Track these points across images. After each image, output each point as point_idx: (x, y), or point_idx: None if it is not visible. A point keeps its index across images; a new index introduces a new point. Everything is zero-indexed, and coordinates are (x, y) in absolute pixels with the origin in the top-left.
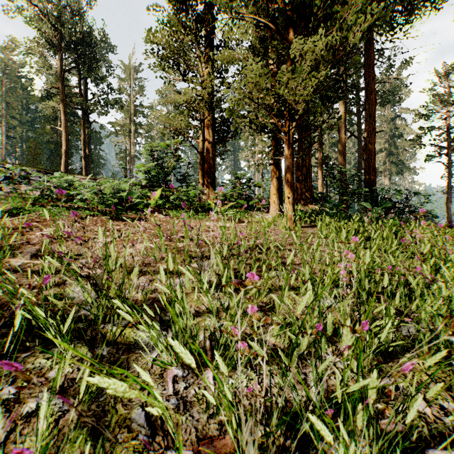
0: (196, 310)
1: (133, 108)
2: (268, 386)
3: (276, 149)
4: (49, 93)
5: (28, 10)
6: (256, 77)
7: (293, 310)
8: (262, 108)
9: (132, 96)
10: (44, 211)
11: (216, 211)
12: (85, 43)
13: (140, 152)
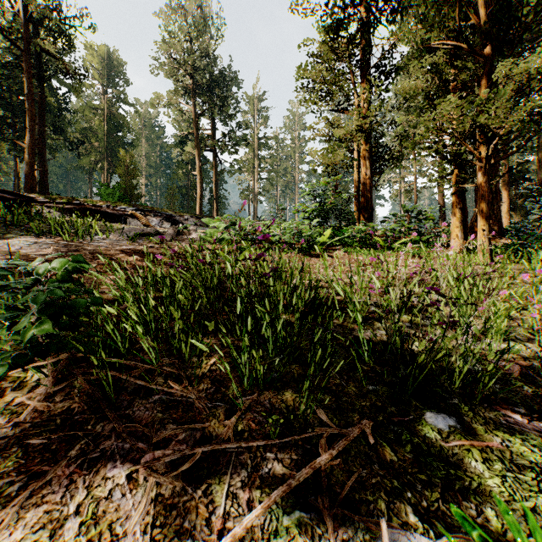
0: (447, 314)
1: (257, 141)
2: (534, 350)
3: (459, 175)
4: (182, 140)
5: (171, 65)
6: (451, 109)
7: (531, 321)
8: (446, 133)
9: (255, 129)
10: (315, 246)
11: (388, 247)
12: (217, 84)
13: (263, 189)
